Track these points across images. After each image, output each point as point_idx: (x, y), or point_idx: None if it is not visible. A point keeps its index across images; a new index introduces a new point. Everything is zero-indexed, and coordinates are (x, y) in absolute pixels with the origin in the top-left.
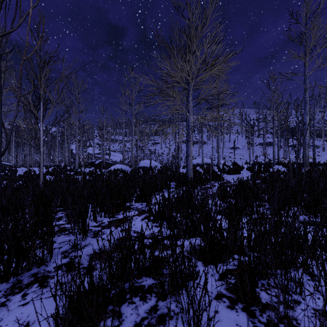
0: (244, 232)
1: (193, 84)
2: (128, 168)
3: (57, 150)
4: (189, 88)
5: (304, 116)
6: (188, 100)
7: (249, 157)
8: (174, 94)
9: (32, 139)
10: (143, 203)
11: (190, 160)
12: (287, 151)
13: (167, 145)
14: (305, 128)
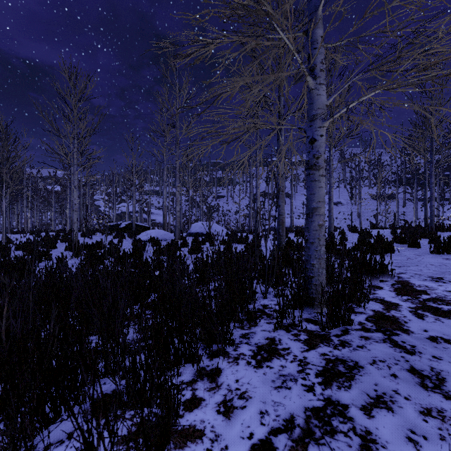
0: None
1: None
2: (170, 236)
3: (69, 207)
4: None
5: None
6: (313, 38)
7: (357, 216)
8: None
9: (3, 185)
10: None
11: (317, 227)
12: (417, 208)
13: (236, 199)
14: None
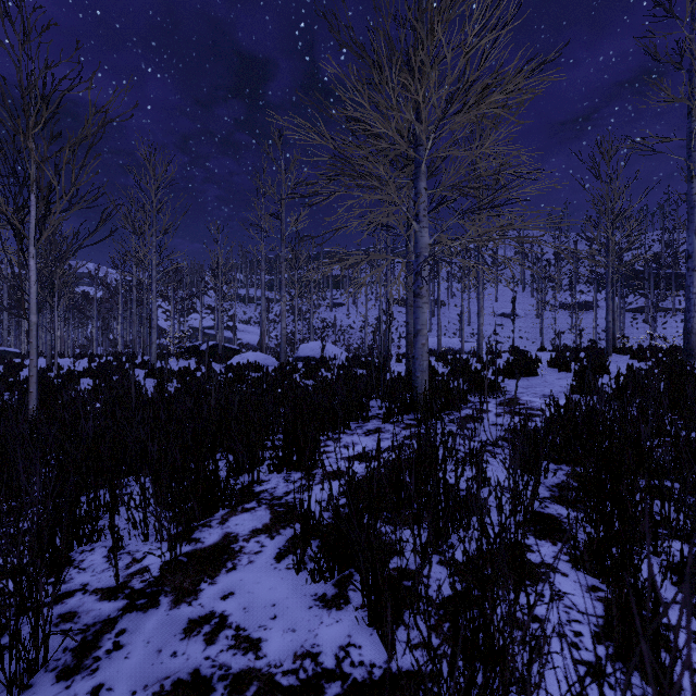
0: (695, 666)
1: (430, 145)
2: (272, 360)
3: (121, 321)
4: (419, 156)
5: (689, 238)
6: (417, 189)
7: (539, 334)
8: (381, 169)
9: (55, 294)
10: (294, 474)
11: (421, 346)
12: (625, 322)
13: (361, 309)
14: (691, 267)
